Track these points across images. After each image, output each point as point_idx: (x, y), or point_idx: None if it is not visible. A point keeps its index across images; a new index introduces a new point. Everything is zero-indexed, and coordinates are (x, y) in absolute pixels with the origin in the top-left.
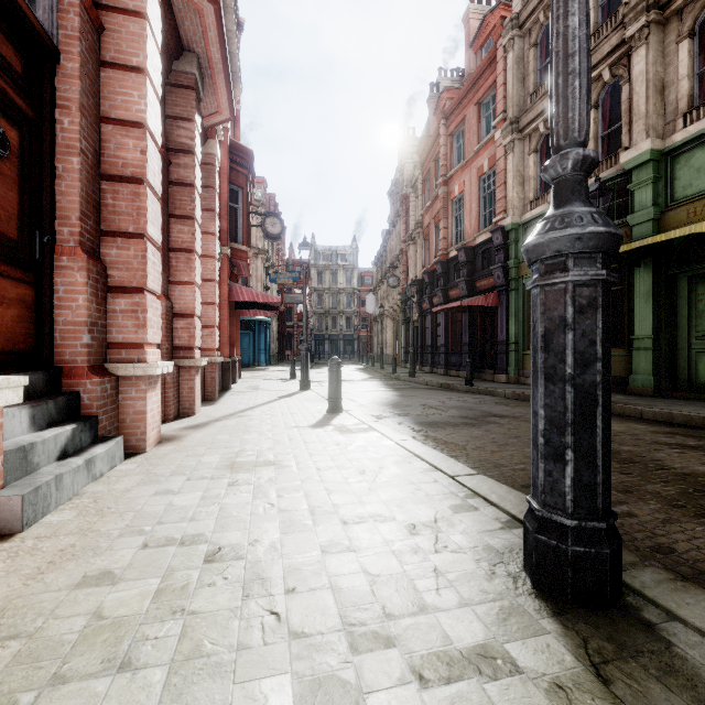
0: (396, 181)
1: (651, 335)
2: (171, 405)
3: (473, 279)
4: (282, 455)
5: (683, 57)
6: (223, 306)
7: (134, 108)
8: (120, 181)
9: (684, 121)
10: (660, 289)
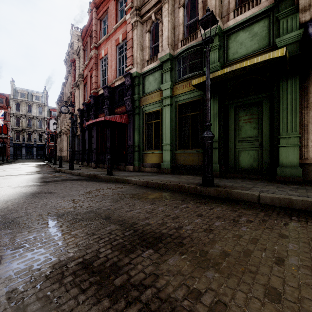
0: (68, 53)
1: (217, 140)
2: None
3: (113, 107)
4: None
5: None
6: None
7: None
8: None
9: (234, 14)
10: (221, 112)
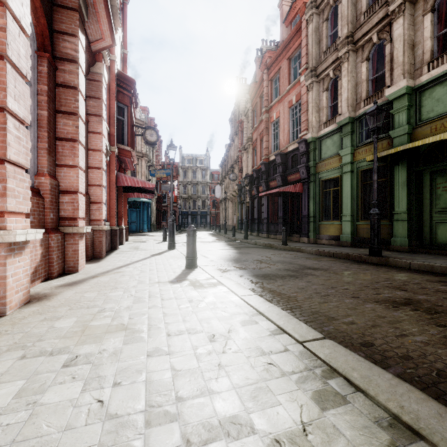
0: (234, 112)
1: (406, 211)
2: (54, 265)
3: (285, 174)
4: (137, 316)
5: (427, 25)
6: (111, 189)
7: None
8: None
9: (428, 68)
10: (412, 180)
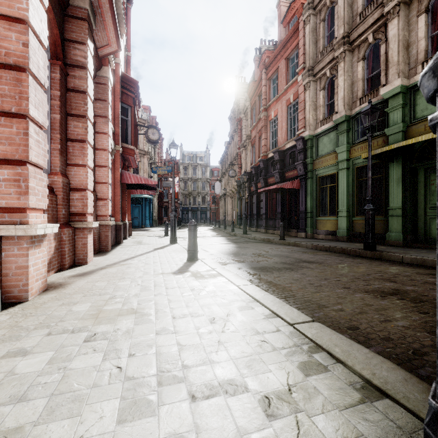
0: (233, 110)
1: (401, 206)
2: (66, 257)
3: (283, 171)
4: (145, 302)
5: (421, 25)
6: (116, 186)
7: (17, 6)
8: (4, 68)
9: (422, 67)
10: (406, 176)
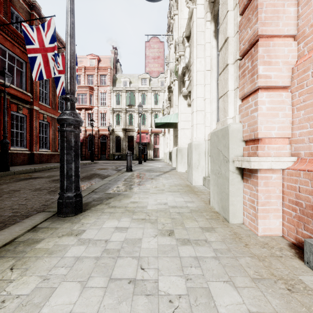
0: None
1: None
2: None
3: None
4: None
5: None
6: None
7: None
8: None
9: None
10: None
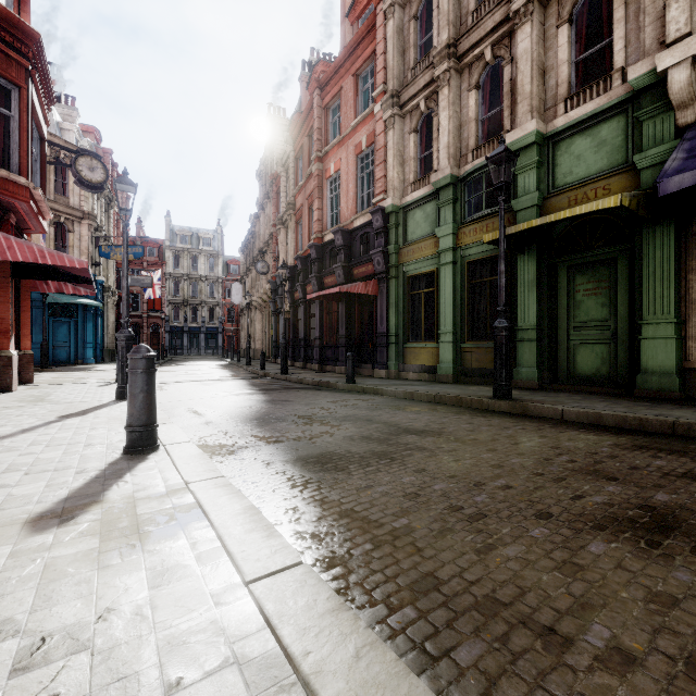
0: (265, 159)
1: (535, 326)
2: None
3: (350, 265)
4: None
5: (563, 42)
6: None
7: None
8: None
9: (565, 107)
10: (542, 278)
